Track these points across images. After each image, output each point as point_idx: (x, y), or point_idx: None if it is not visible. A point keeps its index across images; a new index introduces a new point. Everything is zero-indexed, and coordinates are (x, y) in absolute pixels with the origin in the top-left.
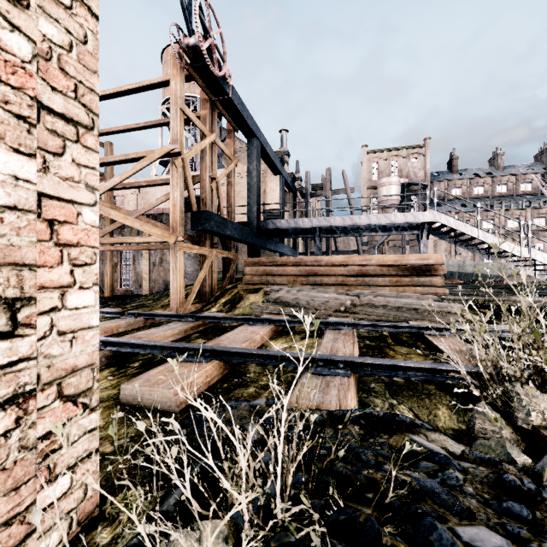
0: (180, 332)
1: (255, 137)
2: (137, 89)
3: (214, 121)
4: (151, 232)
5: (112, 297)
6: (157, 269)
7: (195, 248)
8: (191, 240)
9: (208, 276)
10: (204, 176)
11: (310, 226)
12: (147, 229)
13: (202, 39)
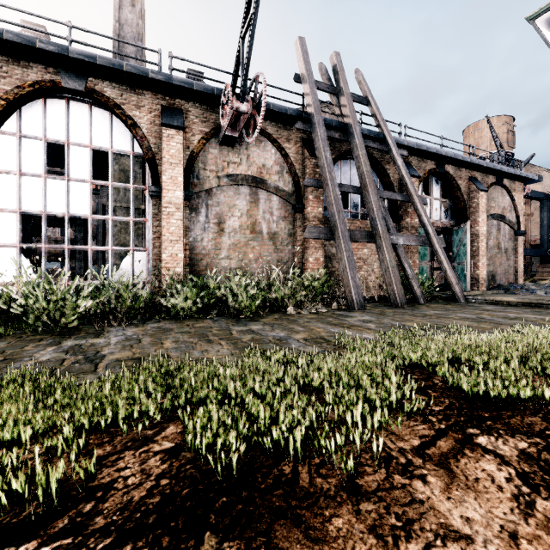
0: None
1: (545, 200)
2: None
3: None
4: None
5: None
6: None
7: None
8: None
9: None
10: None
11: None
12: None
13: None
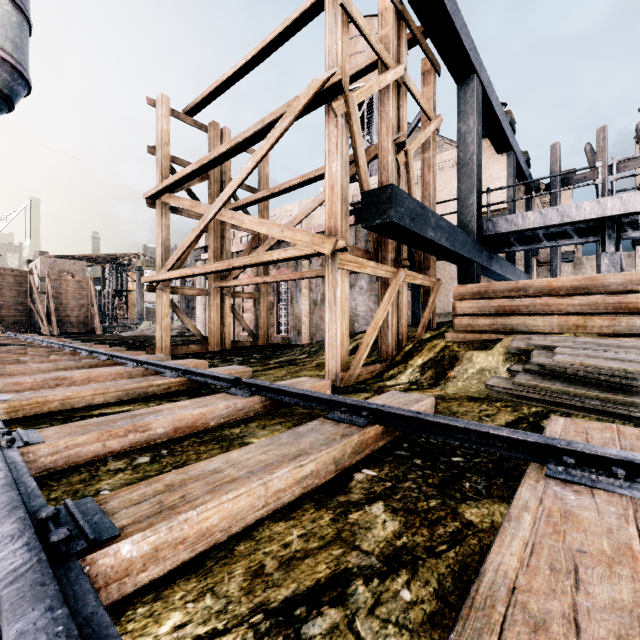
0: (322, 465)
1: (473, 72)
2: (283, 34)
3: (400, 47)
4: (295, 240)
5: (265, 346)
6: (319, 310)
7: (368, 265)
8: (362, 257)
9: (390, 316)
10: (384, 142)
11: (599, 216)
12: (289, 235)
13: None
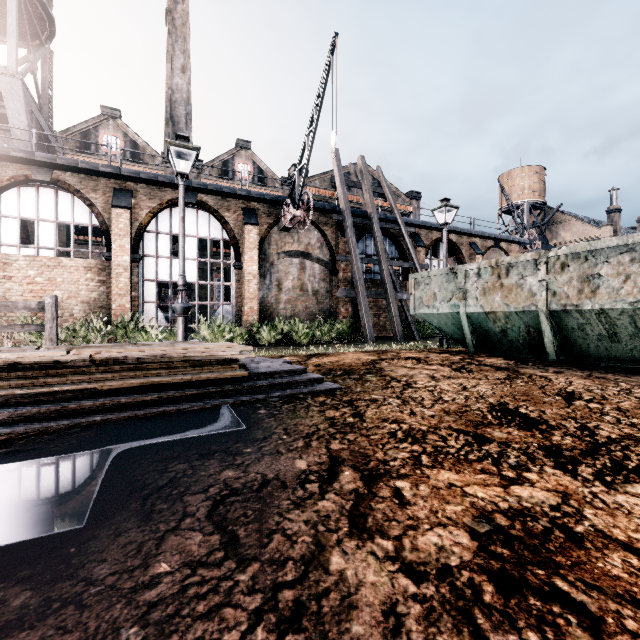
0: None
1: None
2: None
3: None
4: None
5: None
6: None
7: None
8: None
9: None
10: None
11: None
12: None
13: (527, 246)
